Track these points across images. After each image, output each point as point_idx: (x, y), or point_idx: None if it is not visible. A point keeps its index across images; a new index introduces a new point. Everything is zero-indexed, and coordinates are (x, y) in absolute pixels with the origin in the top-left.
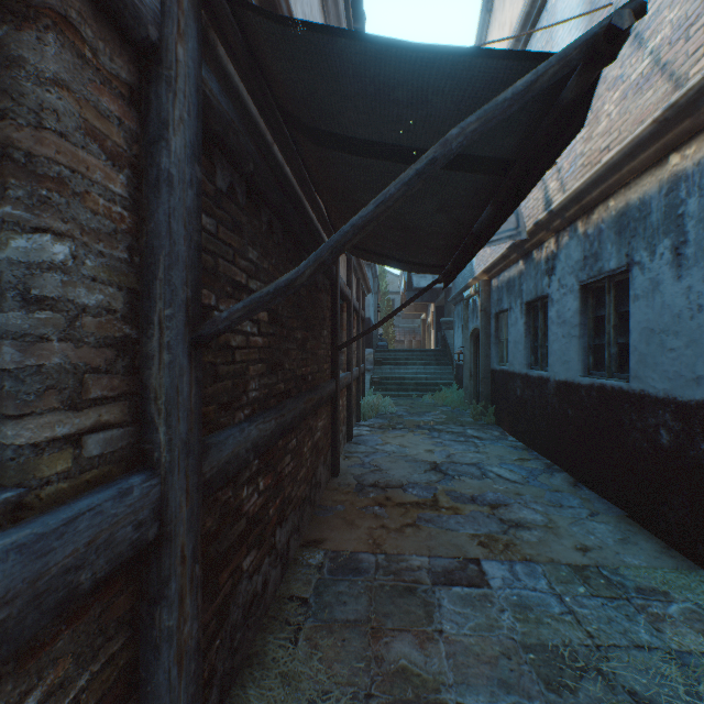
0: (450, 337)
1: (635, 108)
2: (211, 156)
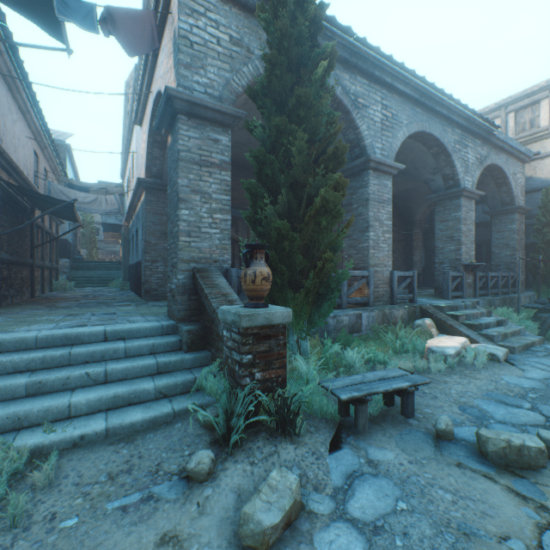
0: None
1: None
2: None
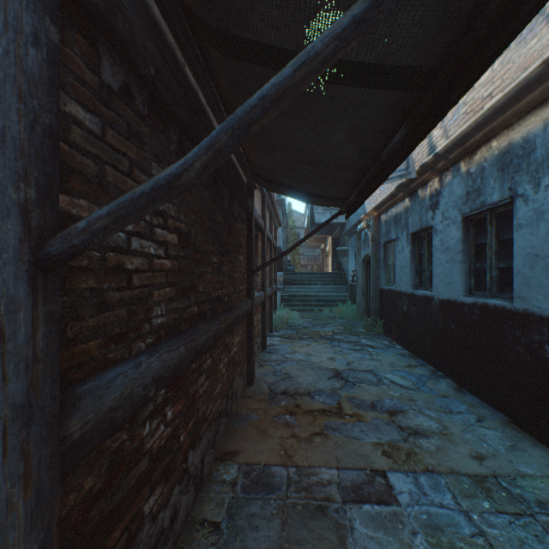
0: (344, 262)
1: (518, 57)
2: (93, 40)
